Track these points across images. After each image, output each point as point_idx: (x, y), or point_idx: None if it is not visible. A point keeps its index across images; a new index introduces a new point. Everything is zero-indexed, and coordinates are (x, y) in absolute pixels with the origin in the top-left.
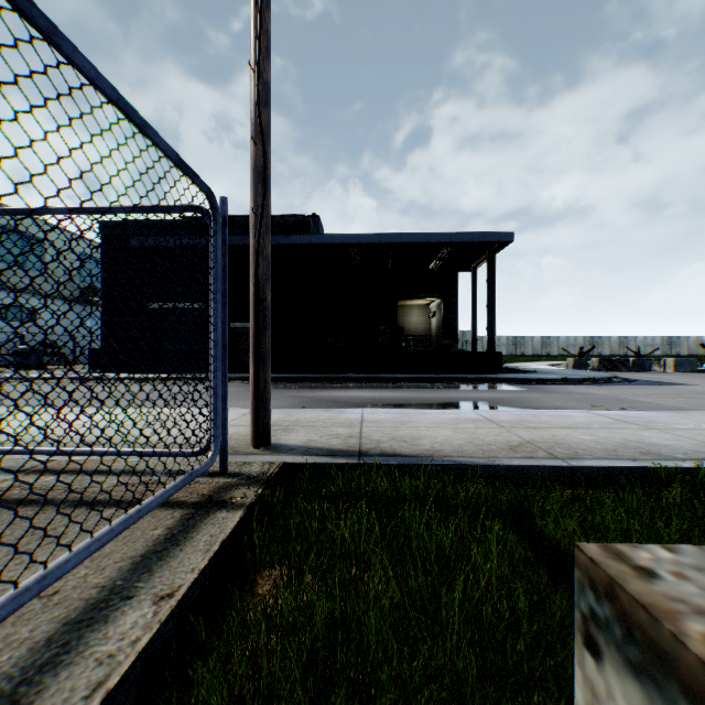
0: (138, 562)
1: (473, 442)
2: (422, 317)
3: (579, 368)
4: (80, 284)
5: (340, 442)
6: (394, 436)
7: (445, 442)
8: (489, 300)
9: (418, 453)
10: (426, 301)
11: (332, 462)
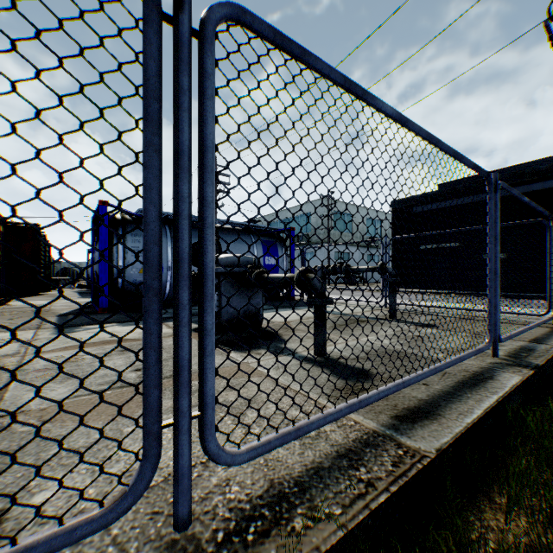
0: (547, 332)
1: None
2: None
3: None
4: (366, 236)
5: None
6: None
7: None
8: None
9: None
10: None
11: None
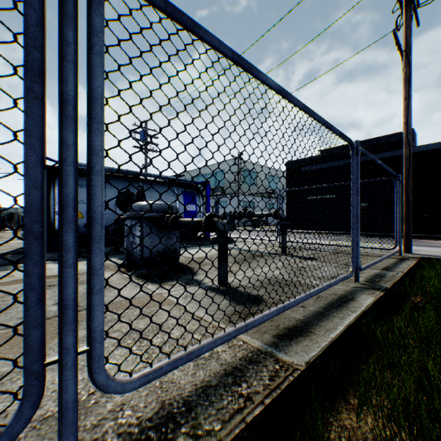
0: (395, 262)
1: None
2: None
3: None
4: (267, 189)
5: None
6: None
7: None
8: None
9: None
10: None
11: None
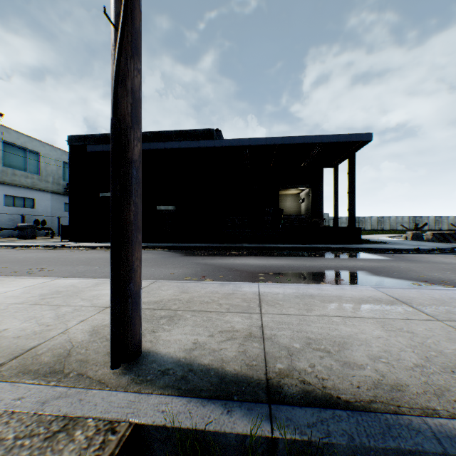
0: None
1: (431, 358)
2: (294, 203)
3: (417, 239)
4: (64, 183)
5: (237, 350)
6: (308, 338)
7: (388, 356)
8: (350, 187)
9: (366, 394)
10: (298, 191)
11: (221, 427)
